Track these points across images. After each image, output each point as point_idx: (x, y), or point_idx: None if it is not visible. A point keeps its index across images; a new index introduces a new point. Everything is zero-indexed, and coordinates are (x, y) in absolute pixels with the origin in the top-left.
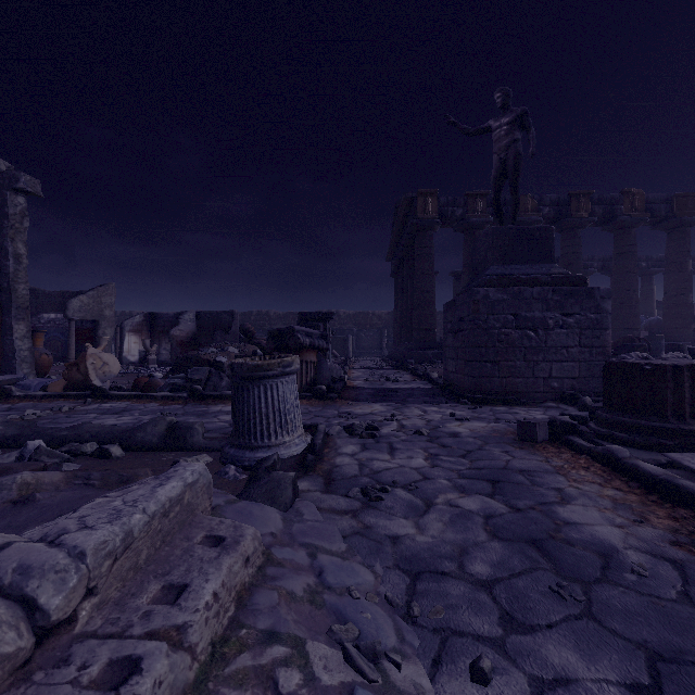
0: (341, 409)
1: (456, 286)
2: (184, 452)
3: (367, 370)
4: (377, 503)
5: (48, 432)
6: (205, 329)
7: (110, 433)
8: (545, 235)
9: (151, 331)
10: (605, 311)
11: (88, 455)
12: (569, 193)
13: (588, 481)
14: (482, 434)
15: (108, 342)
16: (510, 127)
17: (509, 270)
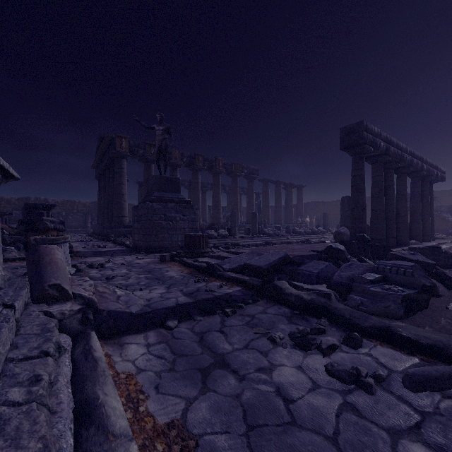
0: (79, 261)
1: (140, 190)
2: None
3: (81, 242)
4: (112, 280)
5: None
6: None
7: None
8: (177, 181)
9: None
10: (197, 214)
11: None
12: (195, 154)
13: (175, 267)
14: (148, 262)
15: None
16: (163, 132)
17: (163, 195)
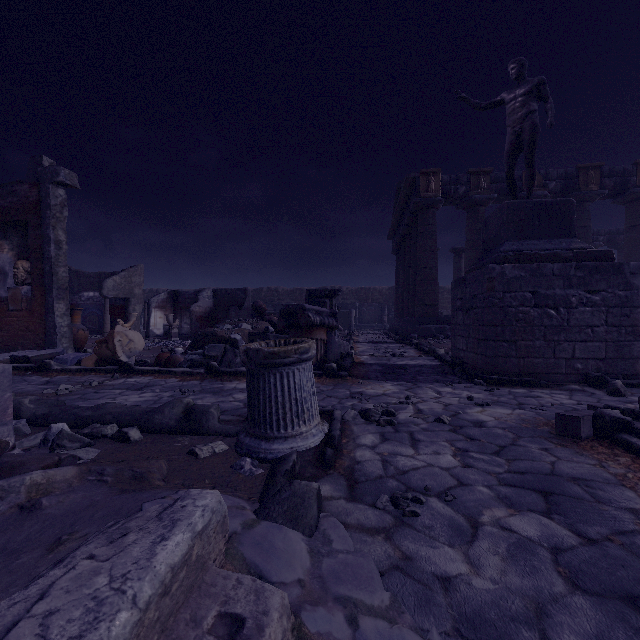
0: (353, 389)
1: (456, 262)
2: (199, 436)
3: (371, 344)
4: (412, 519)
5: (74, 412)
6: (221, 305)
7: (130, 415)
8: (565, 208)
9: (174, 307)
10: (635, 287)
11: (109, 437)
12: (577, 167)
13: None
14: (511, 425)
15: (137, 317)
16: (526, 98)
17: (526, 246)
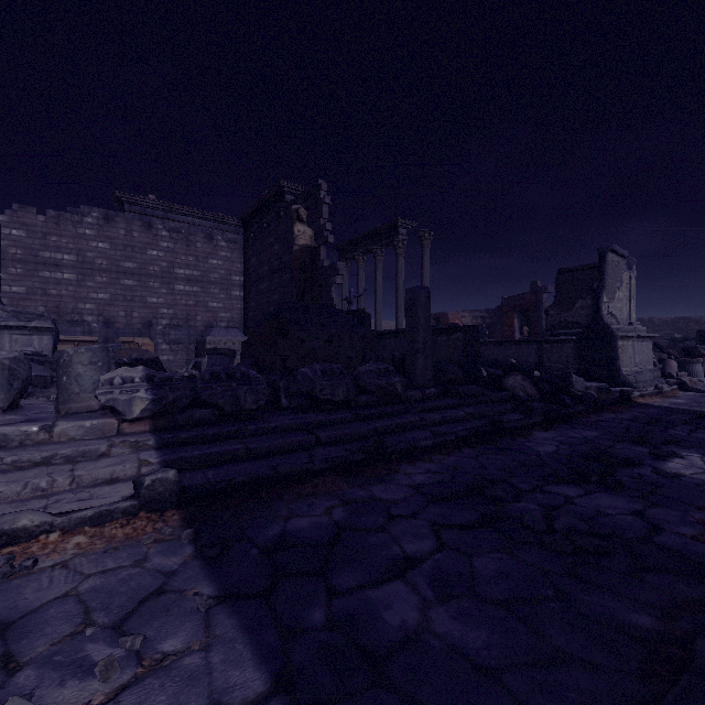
0: None
1: None
2: None
3: None
4: None
5: None
6: None
7: None
8: None
9: None
10: None
11: None
12: None
13: None
14: None
15: None
16: None
17: None
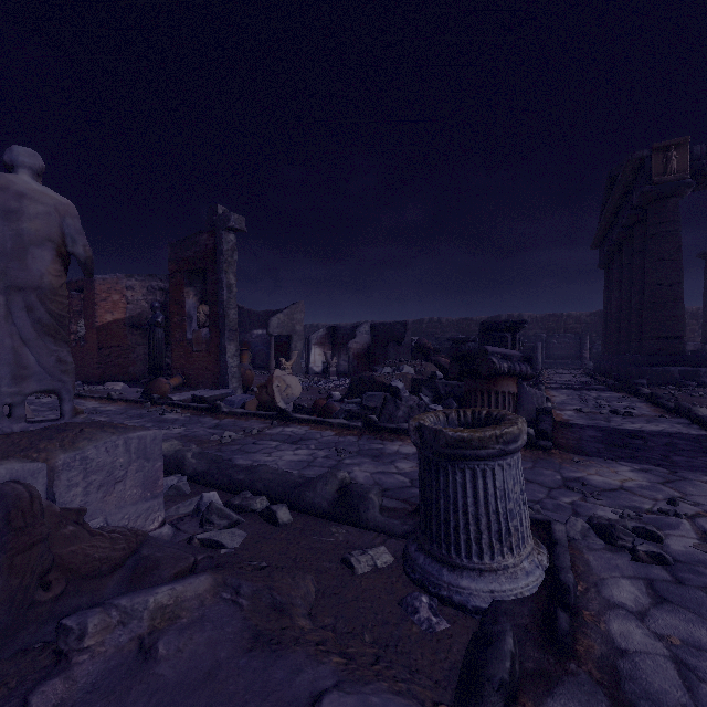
0: (565, 472)
1: None
2: (356, 528)
3: (571, 392)
4: None
5: (228, 473)
6: (379, 341)
7: (280, 486)
8: None
9: (332, 344)
10: None
11: (258, 512)
12: None
13: None
14: None
15: (298, 354)
16: None
17: None
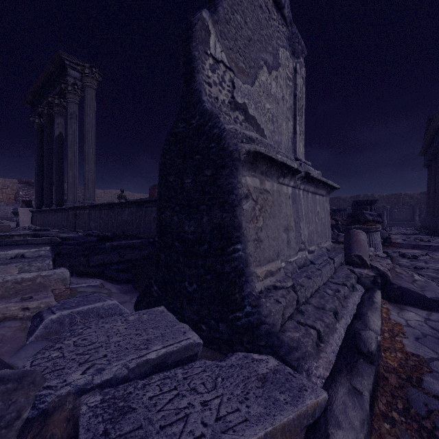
0: (393, 250)
1: None
2: None
3: (403, 235)
4: (420, 270)
5: None
6: None
7: None
8: None
9: None
10: None
11: None
12: None
13: None
14: None
15: None
16: None
17: None
